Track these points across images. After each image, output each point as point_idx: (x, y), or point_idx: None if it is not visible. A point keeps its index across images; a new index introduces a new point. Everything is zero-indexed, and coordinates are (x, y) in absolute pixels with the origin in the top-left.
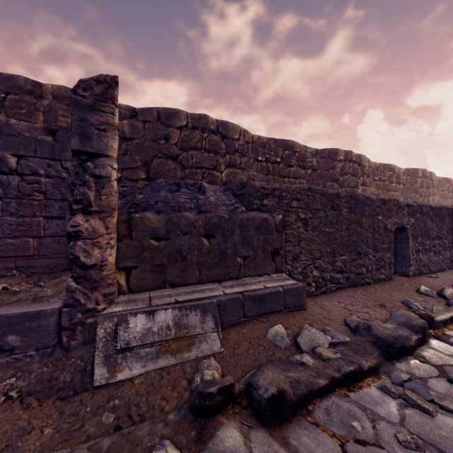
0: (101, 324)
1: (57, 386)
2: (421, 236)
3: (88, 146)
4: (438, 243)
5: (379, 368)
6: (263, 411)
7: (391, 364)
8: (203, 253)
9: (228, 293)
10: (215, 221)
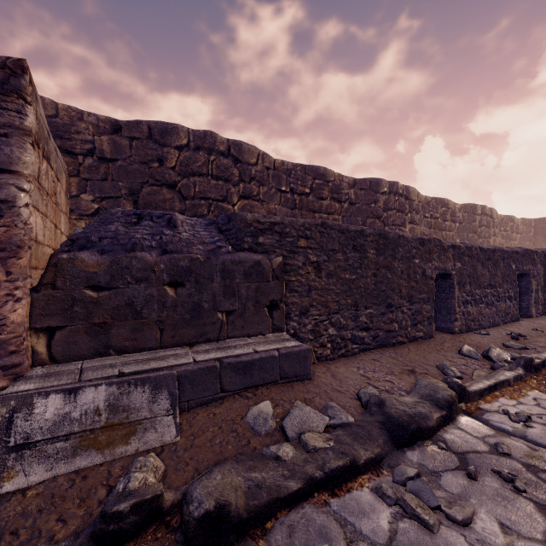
0: None
1: None
2: (470, 283)
3: None
4: (491, 293)
5: (382, 459)
6: (190, 538)
7: (400, 453)
8: (167, 307)
9: (200, 360)
10: (185, 264)
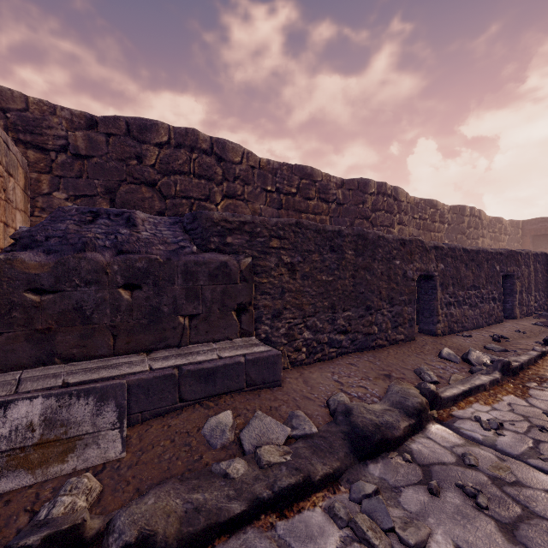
0: None
1: None
2: (453, 285)
3: None
4: (474, 294)
5: (341, 474)
6: None
7: (362, 467)
8: (121, 312)
9: (157, 368)
10: (142, 265)
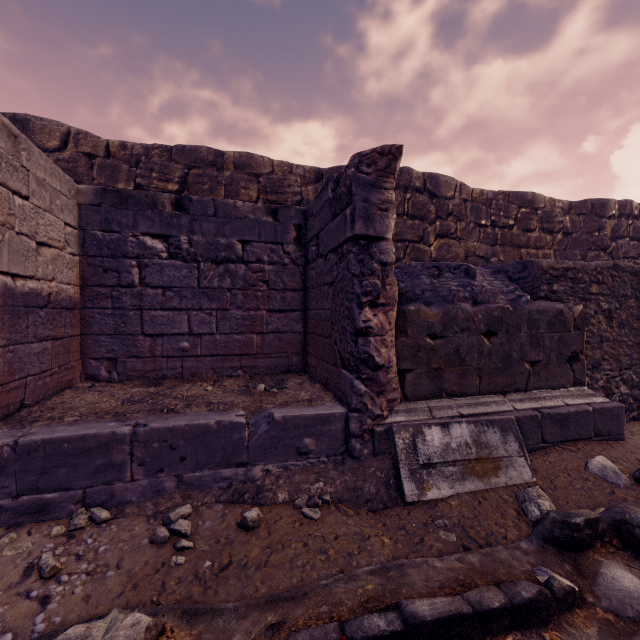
0: (398, 434)
1: (363, 497)
2: None
3: (370, 230)
4: None
5: None
6: None
7: None
8: (483, 356)
9: (519, 409)
10: (497, 314)
